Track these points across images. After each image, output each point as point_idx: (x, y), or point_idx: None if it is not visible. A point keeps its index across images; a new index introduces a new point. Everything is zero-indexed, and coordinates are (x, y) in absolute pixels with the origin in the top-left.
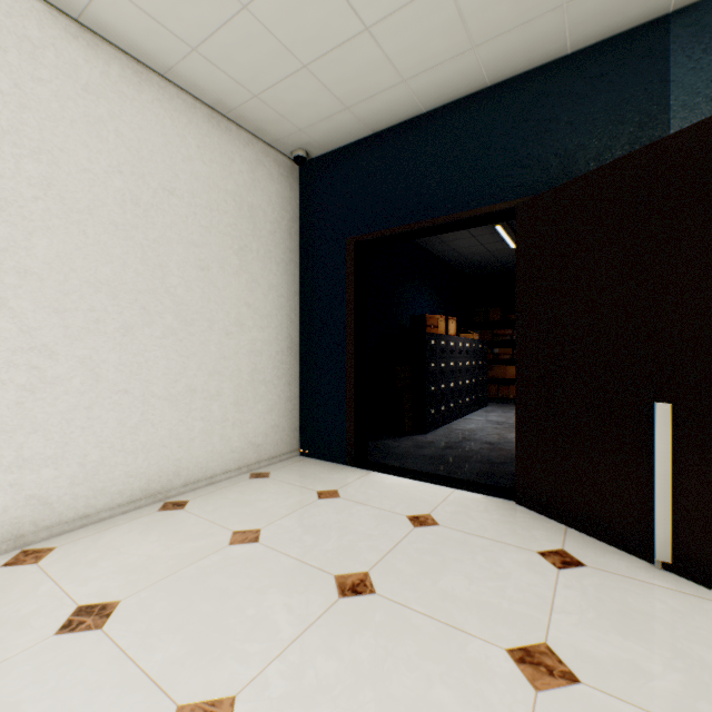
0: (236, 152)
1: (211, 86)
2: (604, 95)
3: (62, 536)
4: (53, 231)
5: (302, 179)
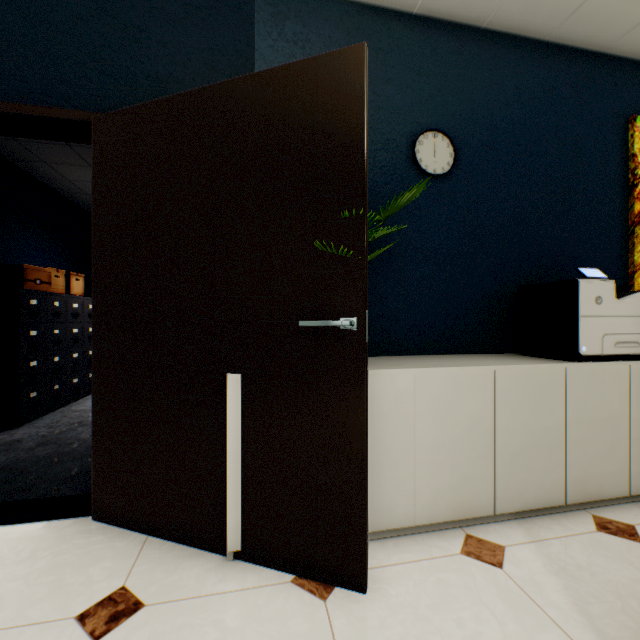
0: None
1: None
2: (199, 31)
3: None
4: None
5: None
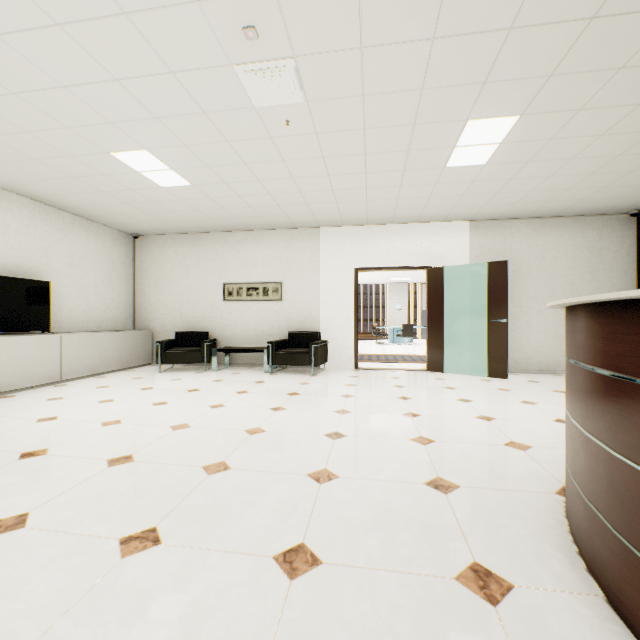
0: (588, 228)
1: (573, 212)
2: None
3: (520, 373)
4: (517, 284)
5: (637, 221)
